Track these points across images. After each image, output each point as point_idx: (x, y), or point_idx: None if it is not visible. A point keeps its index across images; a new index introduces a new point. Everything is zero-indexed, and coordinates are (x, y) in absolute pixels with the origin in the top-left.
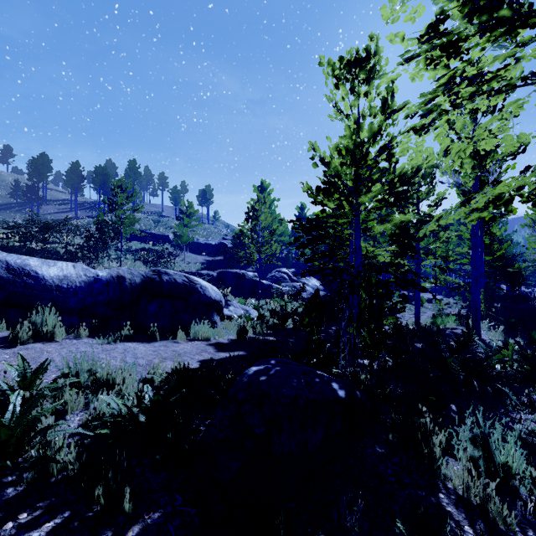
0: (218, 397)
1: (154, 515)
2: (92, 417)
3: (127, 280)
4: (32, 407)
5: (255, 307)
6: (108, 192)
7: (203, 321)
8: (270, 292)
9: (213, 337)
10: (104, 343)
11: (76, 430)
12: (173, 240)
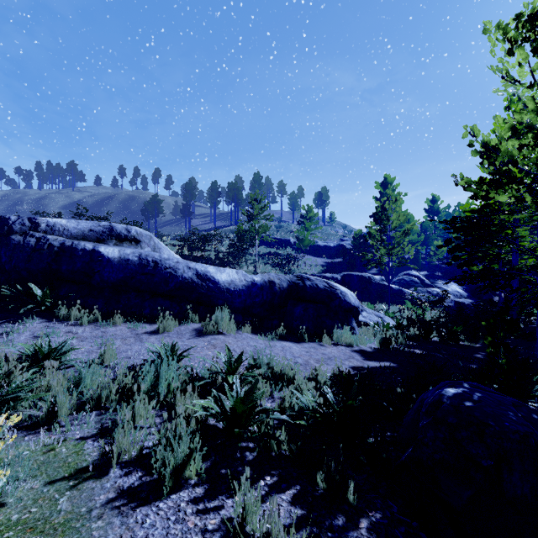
0: (391, 410)
1: (375, 514)
2: (286, 407)
3: (277, 284)
4: (252, 391)
5: (388, 314)
6: (238, 203)
7: (345, 326)
8: (399, 298)
9: (355, 343)
10: (264, 340)
11: (282, 416)
12: (294, 244)
